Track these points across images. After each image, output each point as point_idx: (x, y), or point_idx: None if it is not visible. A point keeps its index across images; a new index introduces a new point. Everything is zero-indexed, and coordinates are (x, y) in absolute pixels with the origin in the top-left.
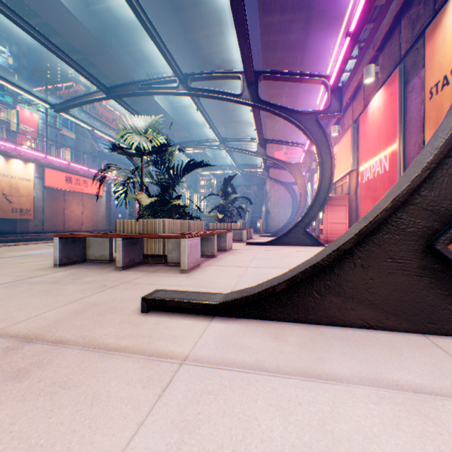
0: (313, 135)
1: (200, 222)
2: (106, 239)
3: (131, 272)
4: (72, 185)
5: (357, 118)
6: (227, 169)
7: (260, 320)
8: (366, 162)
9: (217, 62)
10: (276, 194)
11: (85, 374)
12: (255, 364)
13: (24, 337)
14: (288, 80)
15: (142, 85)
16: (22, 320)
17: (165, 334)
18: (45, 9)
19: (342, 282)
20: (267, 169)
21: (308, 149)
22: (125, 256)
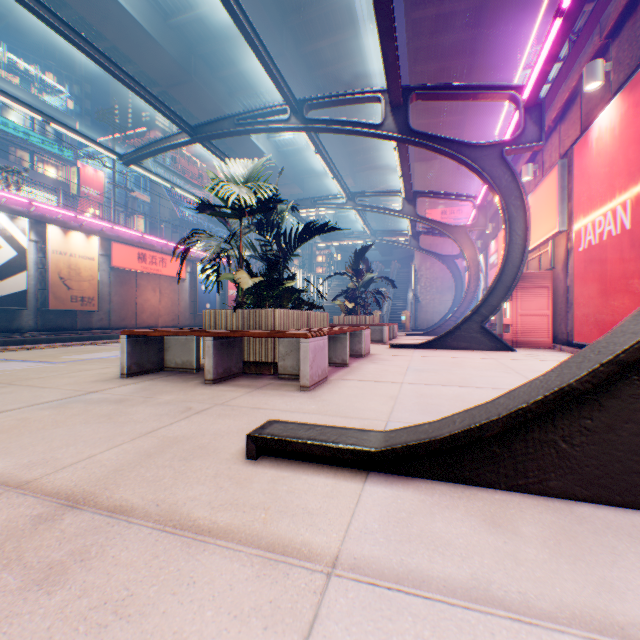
0: (496, 179)
1: (324, 313)
2: (190, 339)
3: (227, 387)
4: (146, 265)
5: (567, 149)
6: (356, 238)
7: (452, 485)
8: (587, 218)
9: (342, 84)
10: (429, 273)
11: (157, 586)
12: (473, 586)
13: (66, 497)
14: (455, 97)
15: (238, 121)
16: (68, 464)
17: (291, 504)
18: (112, 28)
19: (617, 422)
20: (416, 237)
21: (481, 203)
22: (217, 363)
